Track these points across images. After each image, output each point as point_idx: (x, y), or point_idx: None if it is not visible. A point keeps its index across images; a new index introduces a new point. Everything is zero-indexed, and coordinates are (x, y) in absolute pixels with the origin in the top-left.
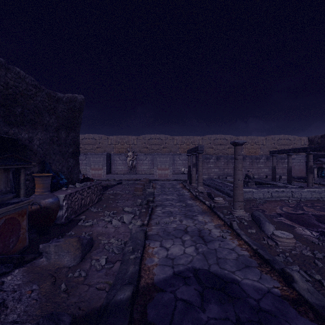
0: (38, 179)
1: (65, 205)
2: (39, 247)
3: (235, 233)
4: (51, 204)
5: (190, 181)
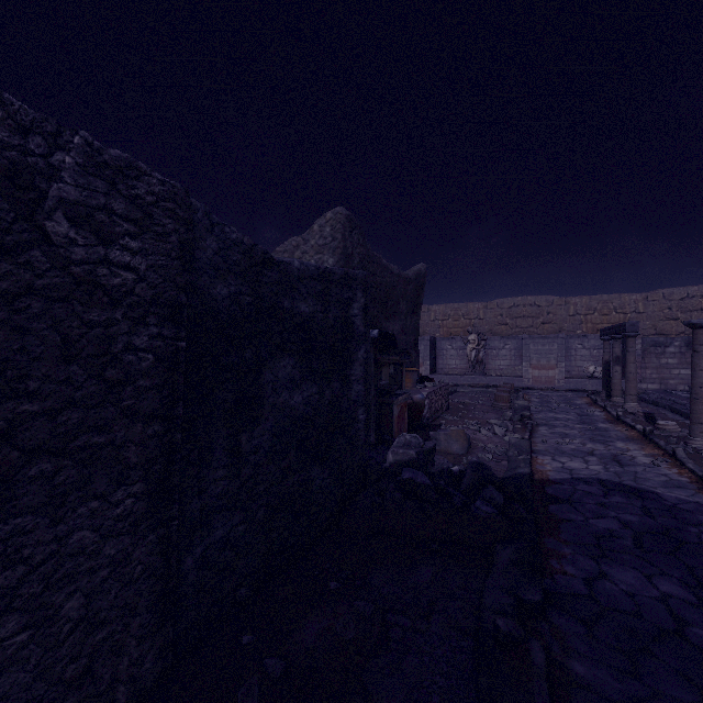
0: (409, 374)
1: (427, 405)
2: (430, 434)
3: (679, 463)
4: (421, 400)
5: (609, 392)
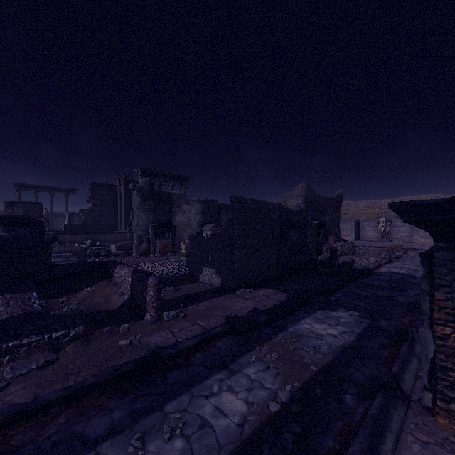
0: (331, 237)
1: (339, 249)
2: (337, 257)
3: None
4: (336, 247)
5: None
